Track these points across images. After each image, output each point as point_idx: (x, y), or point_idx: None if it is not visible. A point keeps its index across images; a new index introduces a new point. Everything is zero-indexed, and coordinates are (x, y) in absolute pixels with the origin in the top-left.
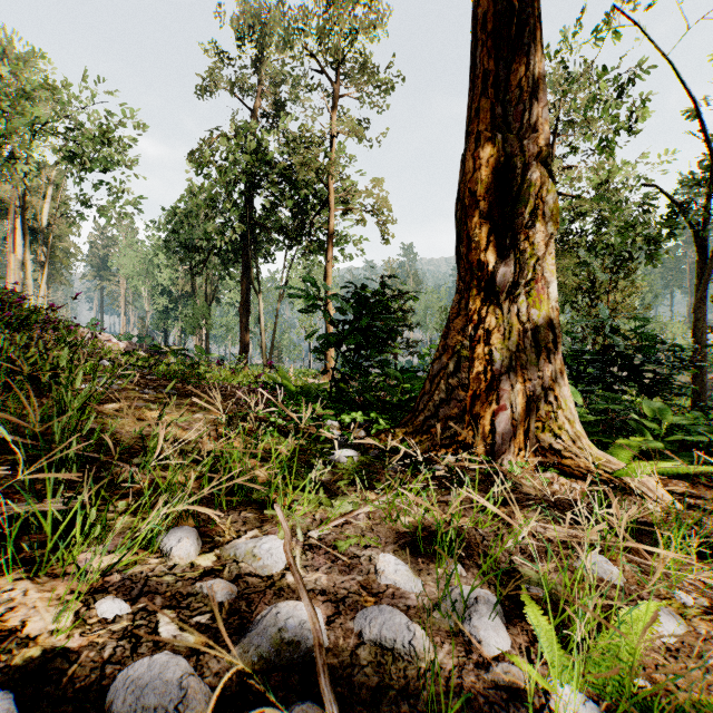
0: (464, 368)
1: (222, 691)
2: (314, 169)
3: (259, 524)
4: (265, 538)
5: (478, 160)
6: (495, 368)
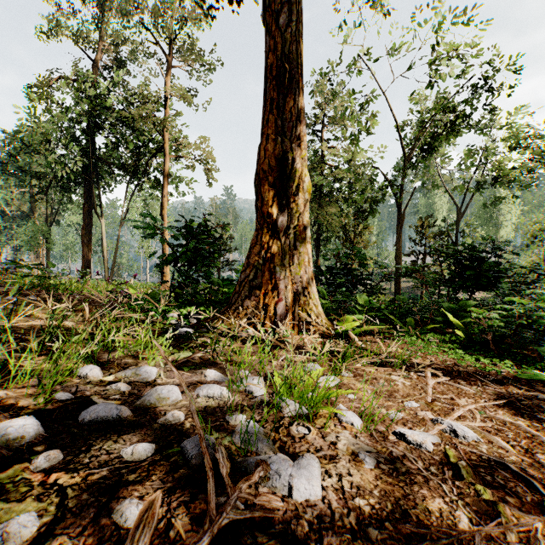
0: (259, 276)
1: (135, 413)
2: (153, 122)
3: (135, 364)
4: (142, 367)
5: (267, 152)
6: (277, 276)
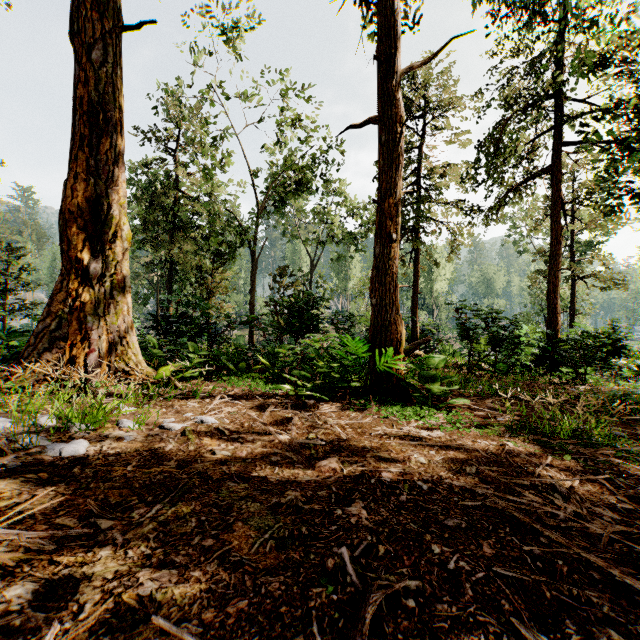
0: (64, 326)
1: None
2: None
3: None
4: None
5: (76, 192)
6: (88, 326)
